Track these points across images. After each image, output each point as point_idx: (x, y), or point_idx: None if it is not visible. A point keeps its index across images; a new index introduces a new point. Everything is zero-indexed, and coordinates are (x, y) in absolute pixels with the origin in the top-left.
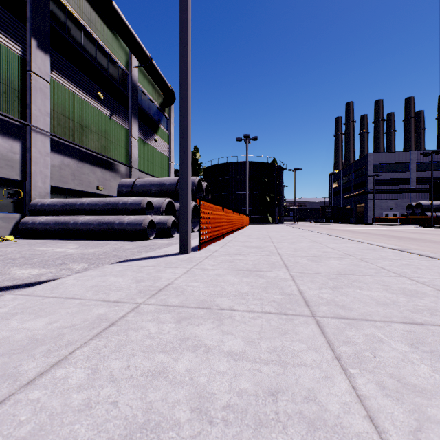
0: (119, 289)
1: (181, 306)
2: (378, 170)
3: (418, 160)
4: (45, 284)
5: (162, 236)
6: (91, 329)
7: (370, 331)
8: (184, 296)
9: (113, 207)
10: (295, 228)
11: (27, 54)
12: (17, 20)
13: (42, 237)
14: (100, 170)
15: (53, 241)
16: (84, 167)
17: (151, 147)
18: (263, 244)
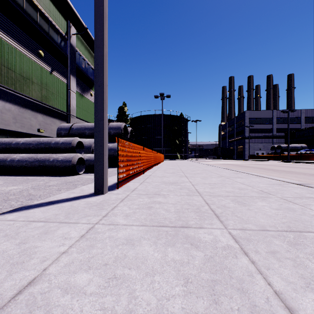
0: None
1: None
2: (252, 122)
3: (277, 116)
4: None
5: (91, 171)
6: None
7: None
8: None
9: (46, 146)
10: (199, 163)
11: None
12: None
13: None
14: (41, 116)
15: None
16: (25, 112)
17: (87, 100)
18: (179, 179)
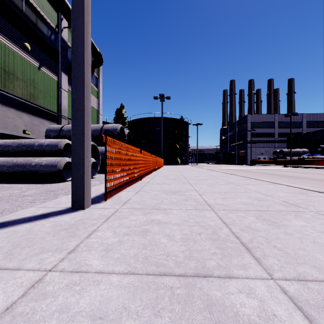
0: None
1: None
2: (254, 126)
3: (279, 120)
4: None
5: None
6: None
7: None
8: None
9: (28, 148)
10: (201, 168)
11: None
12: None
13: None
14: (27, 116)
15: None
16: (8, 111)
17: None
18: (182, 187)
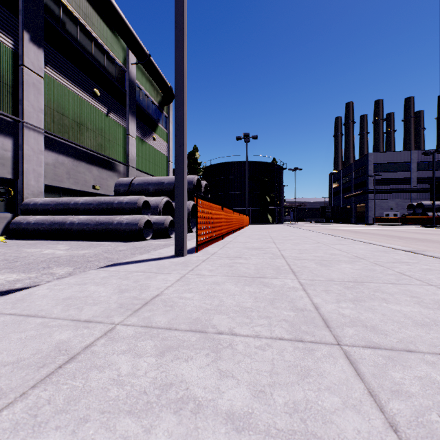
0: (96, 302)
1: (167, 329)
2: (379, 169)
3: (419, 160)
4: (10, 296)
5: (159, 236)
6: (39, 368)
7: (422, 370)
8: (173, 313)
9: (108, 206)
10: (297, 228)
11: (19, 48)
12: (8, 12)
13: (35, 238)
14: (96, 169)
15: (44, 242)
16: (79, 165)
17: (149, 146)
18: (265, 245)
